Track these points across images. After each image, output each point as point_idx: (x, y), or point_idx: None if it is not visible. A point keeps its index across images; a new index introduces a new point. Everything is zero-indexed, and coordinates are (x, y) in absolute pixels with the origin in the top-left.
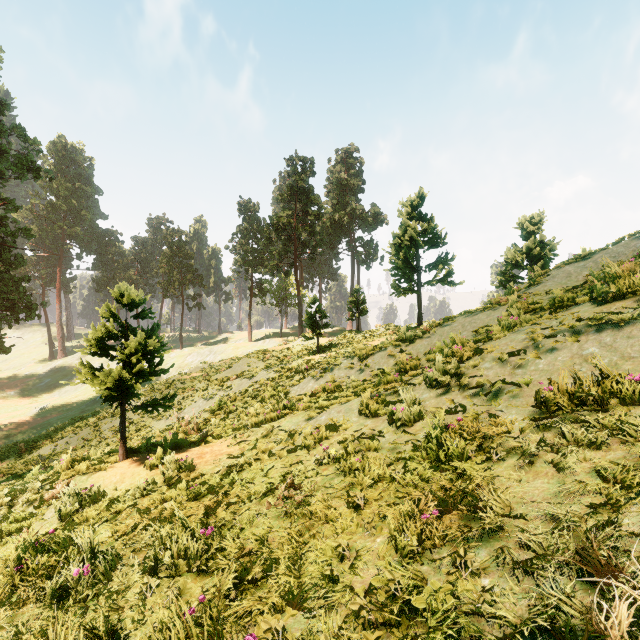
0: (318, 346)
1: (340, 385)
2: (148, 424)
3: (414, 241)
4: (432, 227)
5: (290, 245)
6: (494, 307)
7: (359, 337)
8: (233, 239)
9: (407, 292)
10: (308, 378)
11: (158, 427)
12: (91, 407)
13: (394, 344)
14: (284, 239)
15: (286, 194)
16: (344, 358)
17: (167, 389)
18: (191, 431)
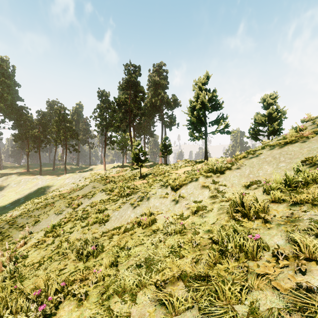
0: (140, 174)
1: (155, 218)
2: (12, 234)
3: (203, 105)
4: (214, 96)
5: (127, 115)
6: (301, 140)
7: (167, 168)
8: (94, 112)
9: (199, 138)
10: (127, 204)
11: (17, 237)
12: (1, 212)
13: (205, 175)
14: (123, 111)
15: (124, 85)
16: (159, 186)
17: (41, 202)
18: (1, 267)
